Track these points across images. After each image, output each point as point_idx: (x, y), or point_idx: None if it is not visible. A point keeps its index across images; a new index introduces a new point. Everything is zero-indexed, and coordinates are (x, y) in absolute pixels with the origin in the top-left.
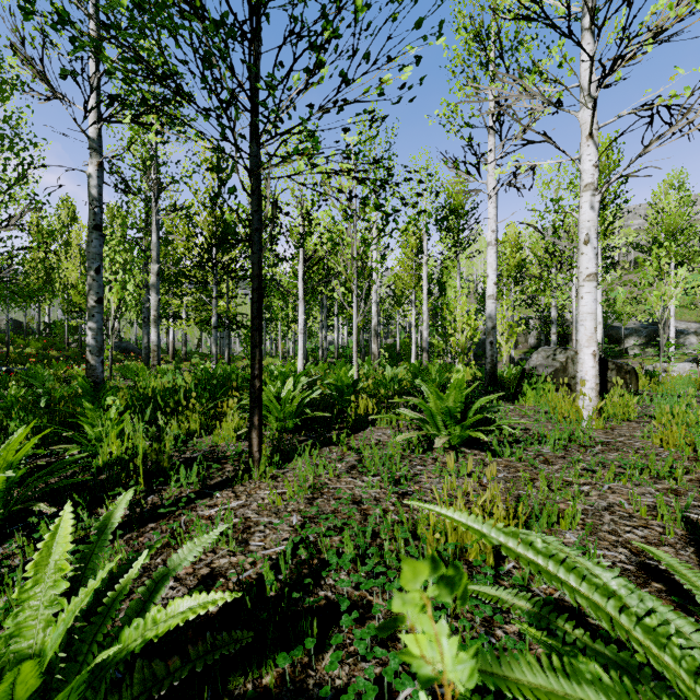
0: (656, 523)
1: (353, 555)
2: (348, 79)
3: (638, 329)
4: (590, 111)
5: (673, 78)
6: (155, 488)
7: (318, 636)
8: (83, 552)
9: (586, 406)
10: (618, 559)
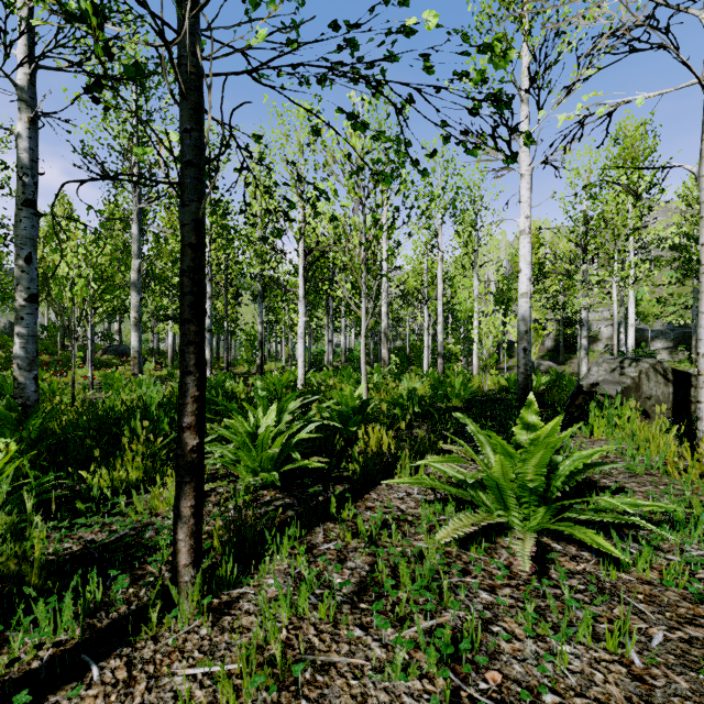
0: None
1: None
2: None
3: (664, 332)
4: None
5: None
6: None
7: None
8: None
9: None
10: None
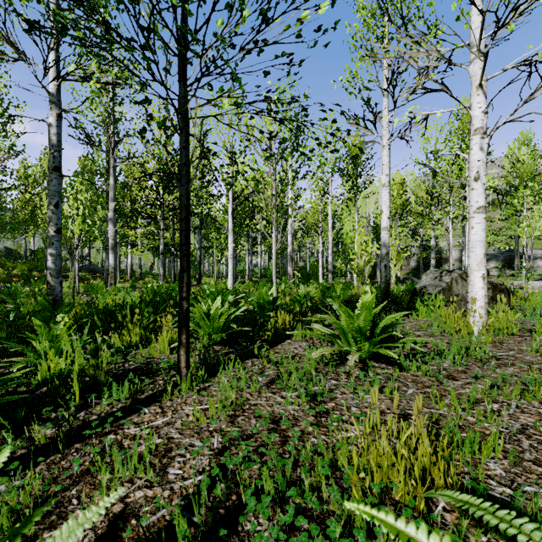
0: None
1: (273, 492)
2: (268, 18)
3: (496, 255)
4: (479, 64)
5: None
6: (90, 402)
7: None
8: None
9: (477, 322)
10: None
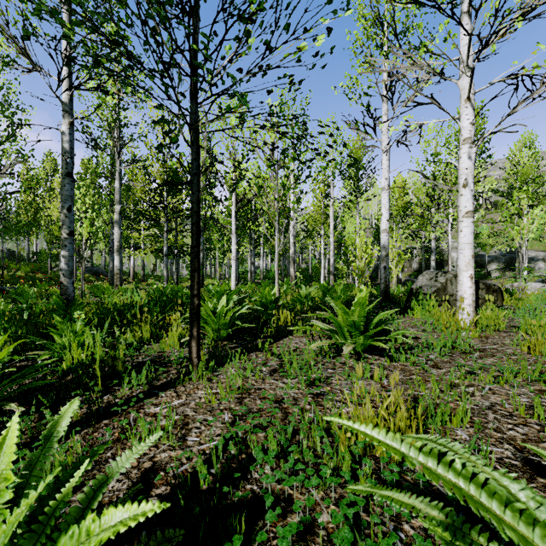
0: (534, 421)
1: (276, 451)
2: (271, 47)
3: (498, 257)
4: (467, 79)
5: (535, 52)
6: (111, 388)
7: (245, 529)
8: (28, 460)
9: (465, 319)
10: (505, 455)
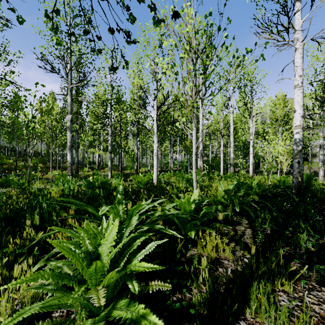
0: None
1: None
2: None
3: None
4: None
5: None
6: None
7: None
8: None
9: None
10: None
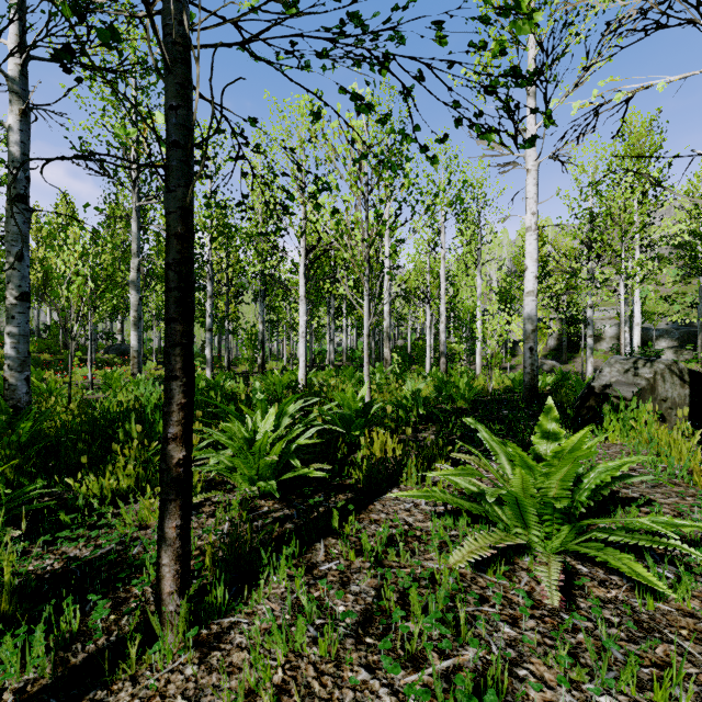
0: None
1: None
2: None
3: (669, 330)
4: None
5: None
6: None
7: None
8: None
9: None
10: None
